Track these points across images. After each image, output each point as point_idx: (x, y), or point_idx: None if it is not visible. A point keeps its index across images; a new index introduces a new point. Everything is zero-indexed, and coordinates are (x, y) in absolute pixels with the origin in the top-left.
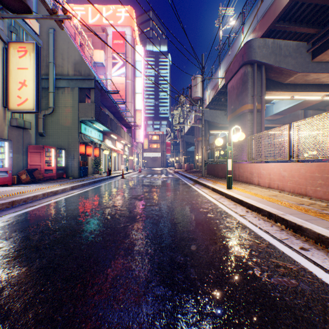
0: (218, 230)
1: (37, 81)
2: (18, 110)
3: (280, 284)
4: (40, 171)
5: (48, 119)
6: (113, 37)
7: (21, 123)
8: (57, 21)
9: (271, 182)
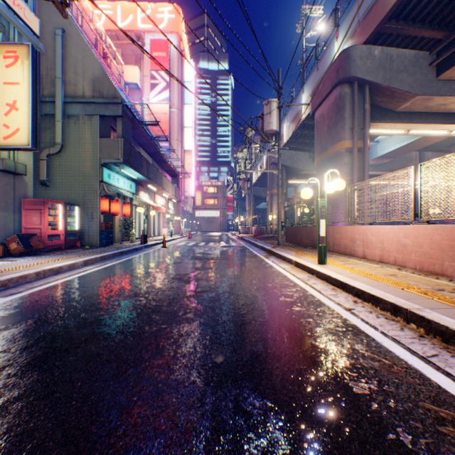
0: (314, 338)
1: (33, 103)
2: (4, 145)
3: None
4: (40, 238)
5: (54, 160)
6: (152, 47)
7: (11, 166)
8: (56, 4)
9: (385, 253)
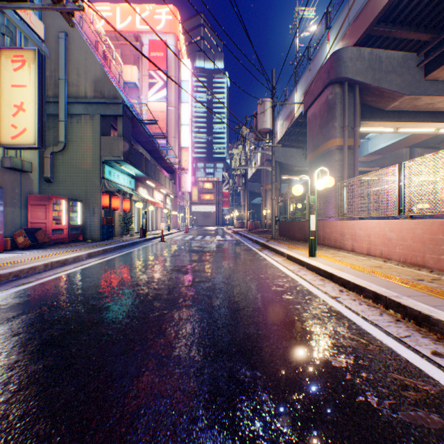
0: (301, 322)
1: (39, 105)
2: (12, 145)
3: (415, 424)
4: (45, 232)
5: (58, 158)
6: (150, 48)
7: (18, 164)
8: (64, 14)
9: (372, 247)
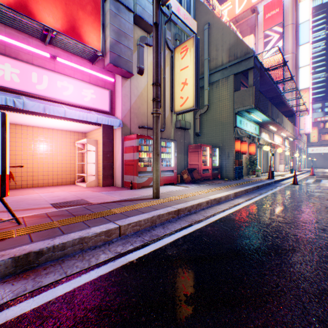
0: None
1: (195, 76)
2: (180, 111)
3: None
4: (197, 171)
5: (202, 118)
6: (264, 12)
7: (182, 124)
8: None
9: None
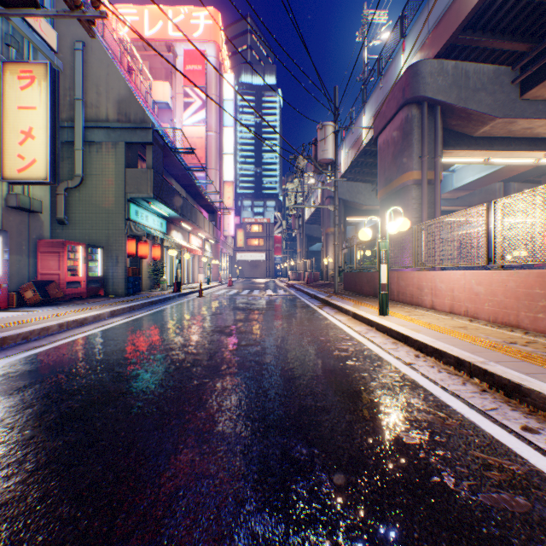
0: (368, 392)
1: (52, 130)
2: (19, 179)
3: (497, 507)
4: (59, 285)
5: (73, 195)
6: (185, 59)
7: (26, 202)
8: (83, 22)
9: (455, 303)
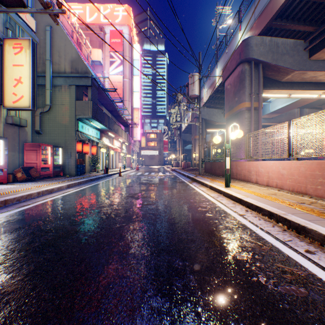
0: (217, 231)
1: (33, 78)
2: (13, 107)
3: (288, 293)
4: (37, 169)
5: (45, 116)
6: (110, 35)
7: (17, 121)
8: (51, 16)
9: (270, 180)
